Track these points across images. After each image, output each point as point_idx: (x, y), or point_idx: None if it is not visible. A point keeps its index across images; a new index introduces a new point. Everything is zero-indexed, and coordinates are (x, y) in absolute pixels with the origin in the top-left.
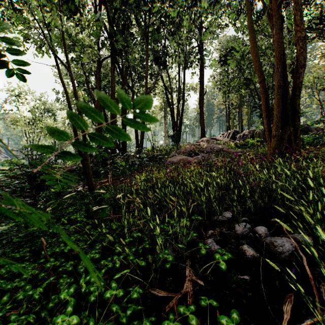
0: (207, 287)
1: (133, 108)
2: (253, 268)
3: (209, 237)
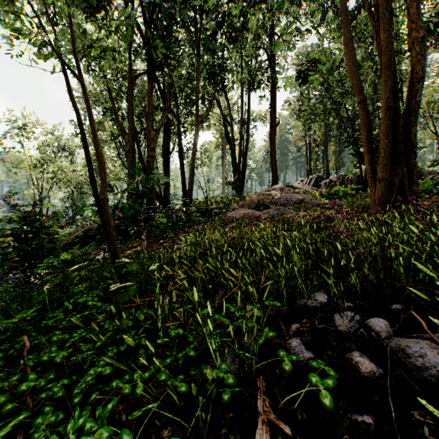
0: (296, 435)
1: (179, 144)
2: (376, 399)
3: (293, 336)
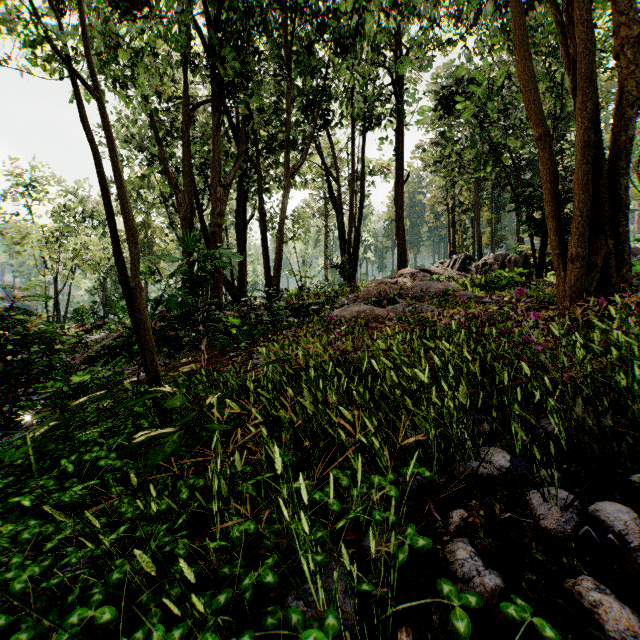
0: None
1: (260, 207)
2: None
3: (456, 535)
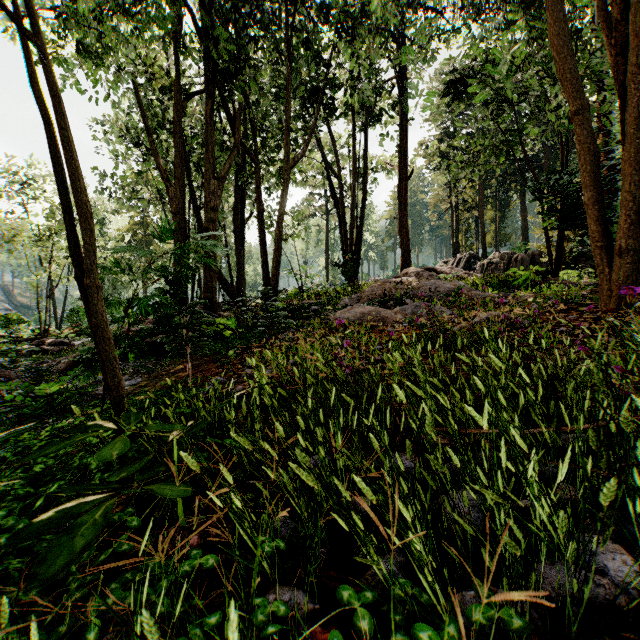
0: None
1: (257, 203)
2: None
3: None
